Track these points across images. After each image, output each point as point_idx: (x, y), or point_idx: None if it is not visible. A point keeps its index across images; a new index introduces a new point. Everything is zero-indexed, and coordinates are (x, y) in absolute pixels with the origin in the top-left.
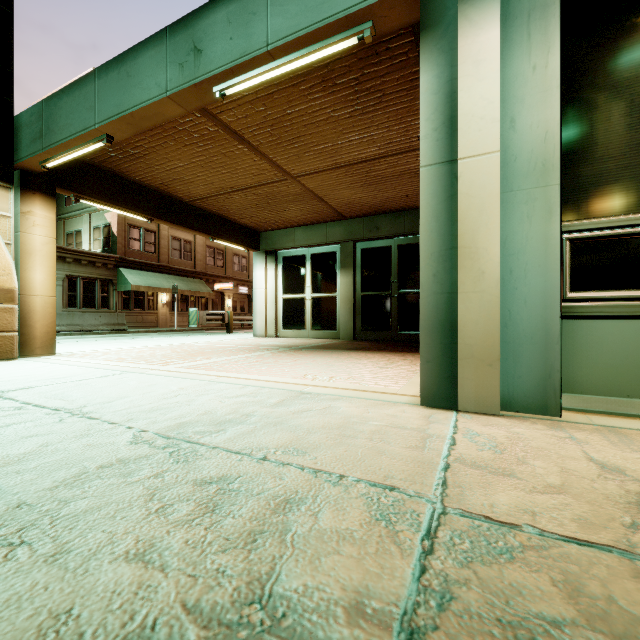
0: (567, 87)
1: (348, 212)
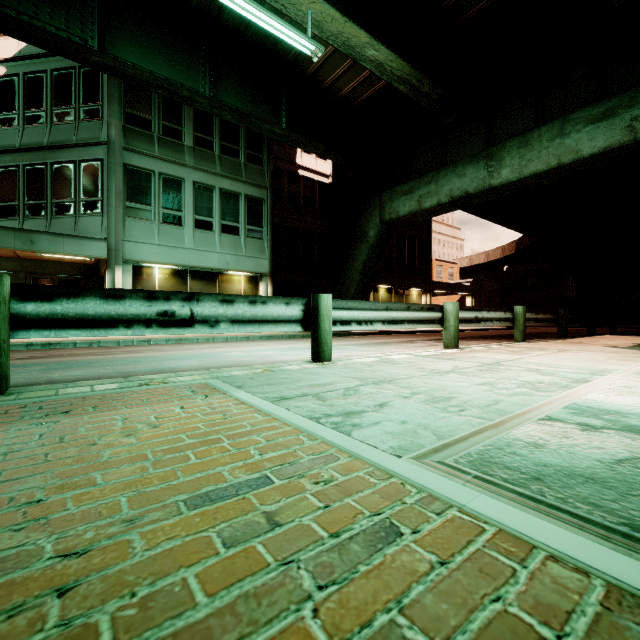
0: (133, 282)
1: (26, 257)
